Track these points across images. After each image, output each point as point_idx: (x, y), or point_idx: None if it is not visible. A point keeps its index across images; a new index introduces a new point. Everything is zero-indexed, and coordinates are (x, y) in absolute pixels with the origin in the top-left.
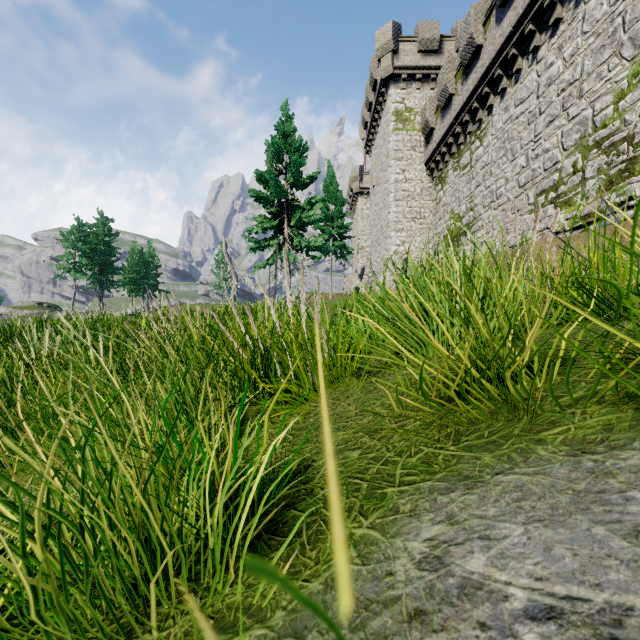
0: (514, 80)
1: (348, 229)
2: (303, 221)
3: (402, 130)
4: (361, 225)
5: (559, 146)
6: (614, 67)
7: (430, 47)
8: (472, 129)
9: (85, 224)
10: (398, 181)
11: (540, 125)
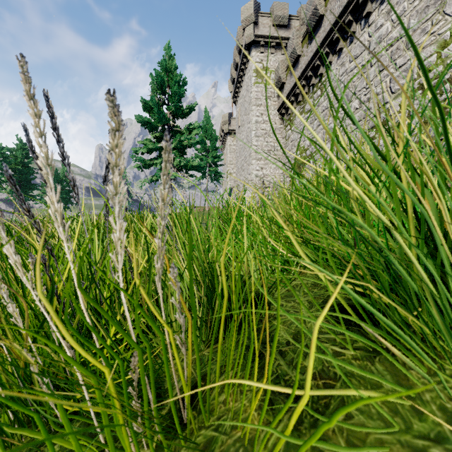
0: (349, 41)
1: (220, 159)
2: (183, 144)
3: (261, 83)
4: (229, 157)
5: (388, 90)
6: (437, 22)
7: (281, 22)
8: (314, 82)
9: (4, 147)
10: (258, 122)
11: (371, 75)
